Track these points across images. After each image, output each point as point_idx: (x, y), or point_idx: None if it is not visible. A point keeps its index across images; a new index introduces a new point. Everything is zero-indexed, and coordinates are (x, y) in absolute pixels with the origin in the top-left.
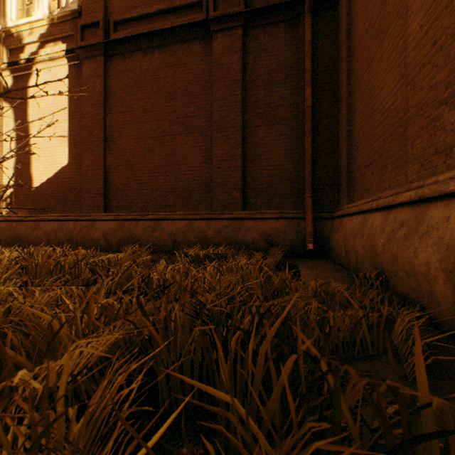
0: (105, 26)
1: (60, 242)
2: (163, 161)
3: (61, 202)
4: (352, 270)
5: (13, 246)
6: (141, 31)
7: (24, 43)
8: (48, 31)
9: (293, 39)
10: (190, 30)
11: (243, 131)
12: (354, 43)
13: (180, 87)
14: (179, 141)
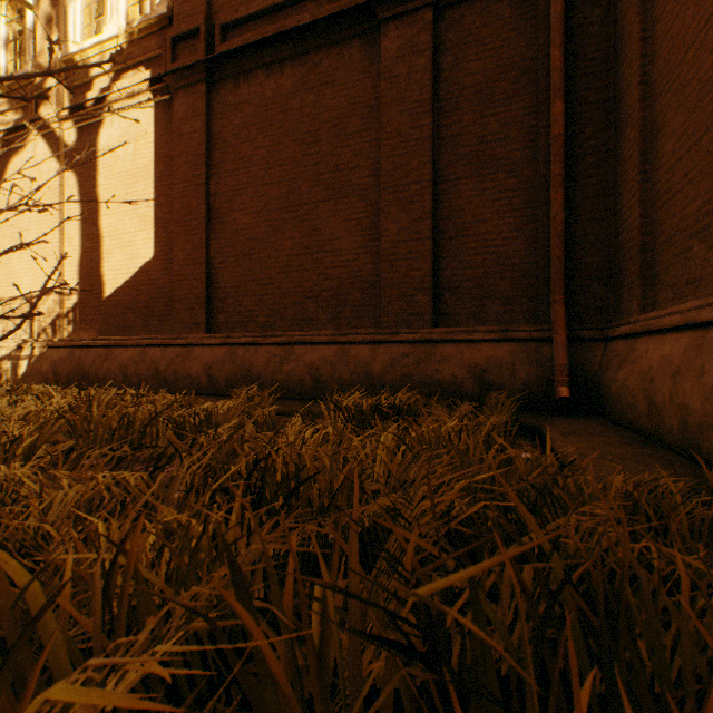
0: (208, 35)
1: (141, 379)
2: (298, 246)
3: (144, 317)
4: (669, 443)
5: (77, 385)
6: (263, 36)
7: (92, 75)
8: (126, 54)
9: (526, 17)
10: (342, 23)
11: (434, 189)
12: (657, 1)
13: (326, 122)
14: (324, 213)
